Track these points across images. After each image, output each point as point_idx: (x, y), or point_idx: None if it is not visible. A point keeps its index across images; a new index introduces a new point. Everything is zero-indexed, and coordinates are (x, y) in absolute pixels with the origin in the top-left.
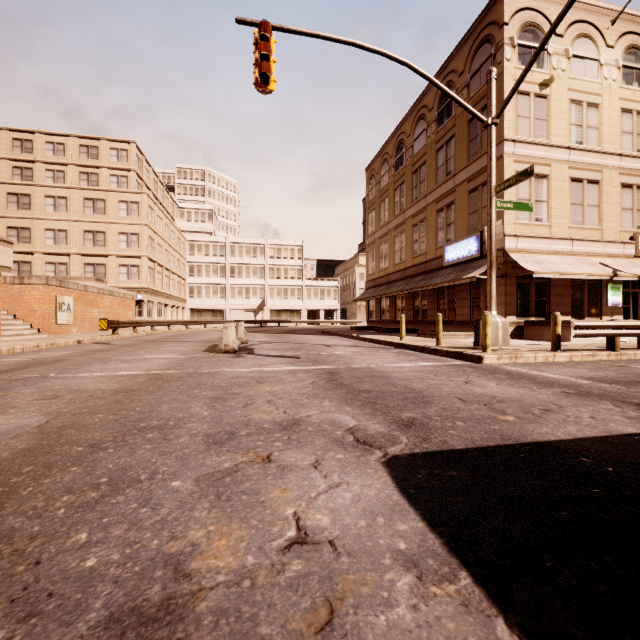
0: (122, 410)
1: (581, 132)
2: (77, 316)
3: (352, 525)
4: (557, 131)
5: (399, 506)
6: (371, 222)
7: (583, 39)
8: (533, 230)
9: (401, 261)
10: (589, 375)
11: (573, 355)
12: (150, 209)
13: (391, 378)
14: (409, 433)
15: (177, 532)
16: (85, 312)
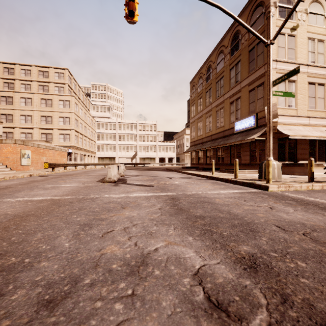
0: None
1: (314, 56)
2: (33, 161)
3: None
4: (300, 55)
5: None
6: (193, 110)
7: (315, 3)
8: (287, 112)
9: (209, 131)
10: None
11: (324, 185)
12: (76, 104)
13: (215, 203)
14: (260, 283)
15: None
16: (38, 159)
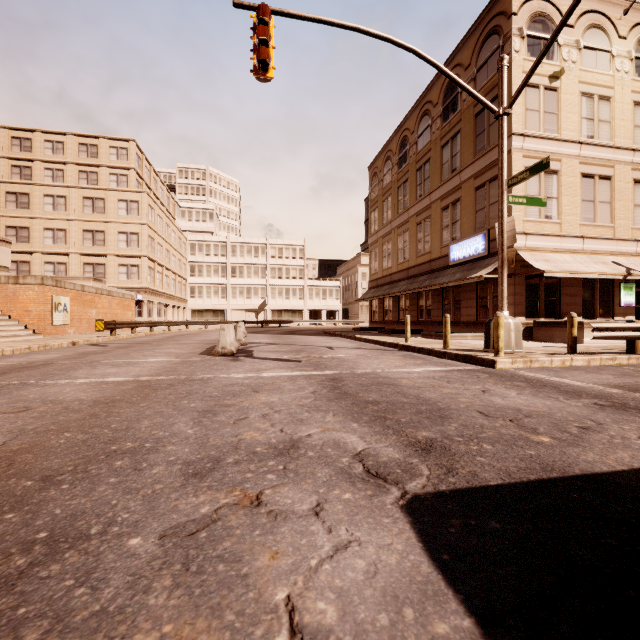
0: (95, 427)
1: (592, 126)
2: (74, 317)
3: (369, 623)
4: (567, 125)
5: (432, 585)
6: (374, 221)
7: (594, 30)
8: (543, 228)
9: (405, 260)
10: (616, 382)
11: (591, 359)
12: (150, 208)
13: (400, 386)
14: (429, 461)
15: (117, 637)
16: (82, 312)
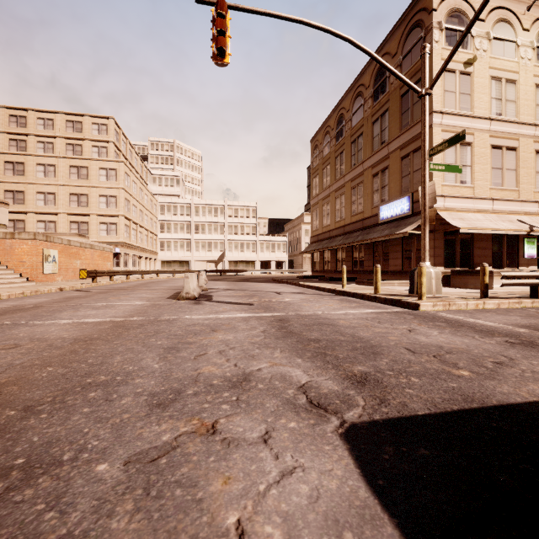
0: (74, 362)
1: (500, 105)
2: (62, 266)
3: None
4: (479, 104)
5: (369, 510)
6: (315, 186)
7: (502, 23)
8: (458, 191)
9: (341, 219)
10: (523, 323)
11: (501, 302)
12: (126, 175)
13: (338, 326)
14: (364, 392)
15: None
16: (69, 263)
